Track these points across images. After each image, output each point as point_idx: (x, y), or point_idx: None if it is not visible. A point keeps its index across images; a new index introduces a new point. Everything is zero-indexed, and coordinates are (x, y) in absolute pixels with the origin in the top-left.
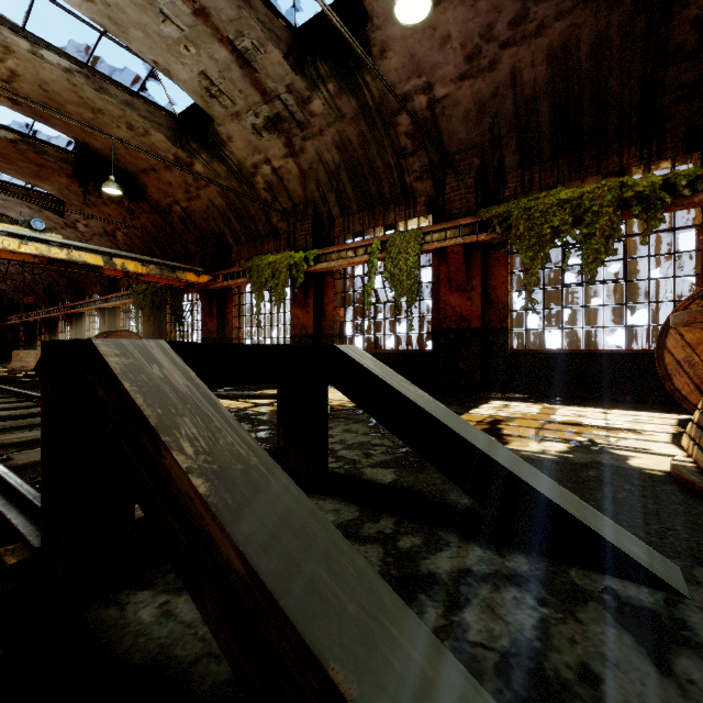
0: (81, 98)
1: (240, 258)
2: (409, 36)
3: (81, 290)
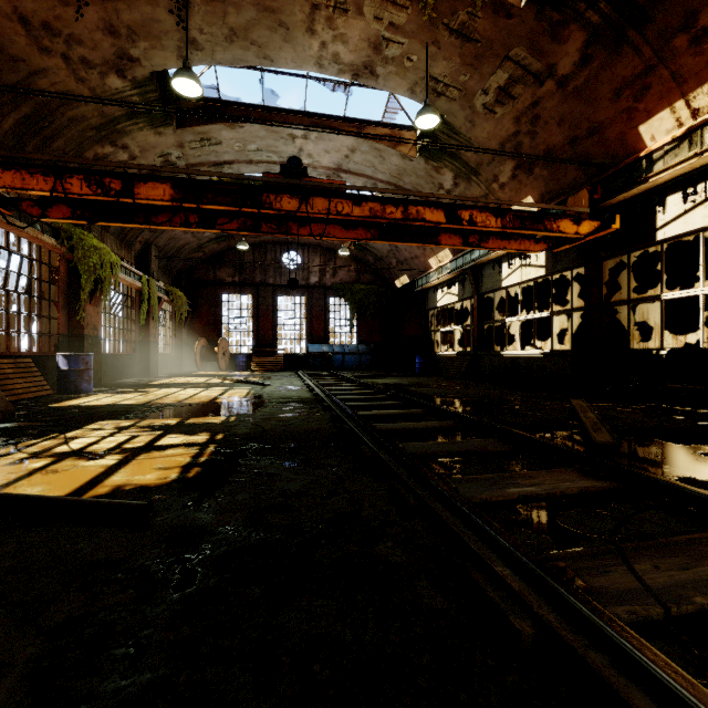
0: (253, 41)
1: None
2: None
3: None
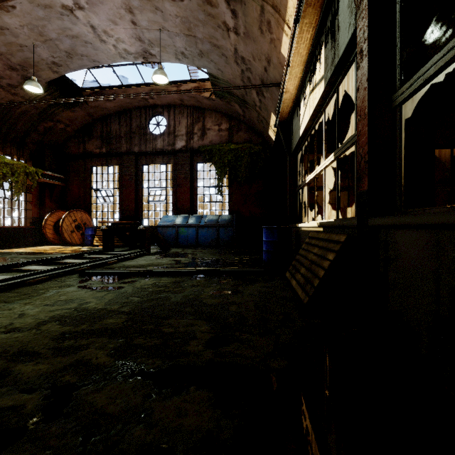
0: None
1: None
2: None
3: None
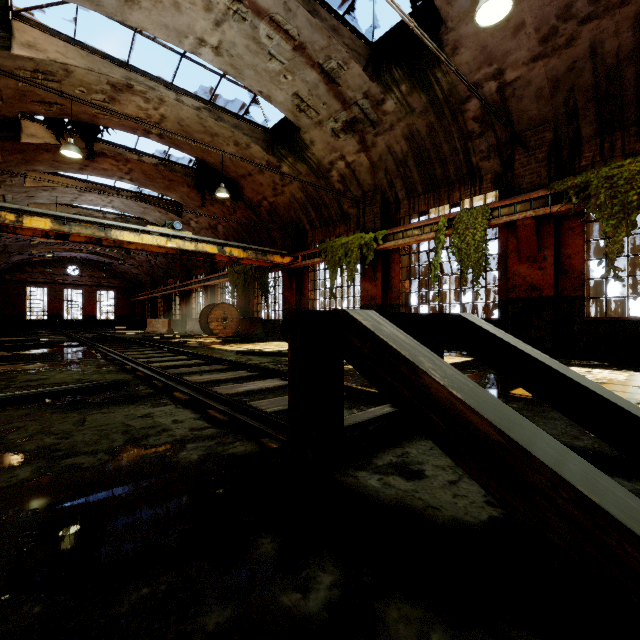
0: (205, 127)
1: (314, 241)
2: (481, 31)
3: (189, 272)
